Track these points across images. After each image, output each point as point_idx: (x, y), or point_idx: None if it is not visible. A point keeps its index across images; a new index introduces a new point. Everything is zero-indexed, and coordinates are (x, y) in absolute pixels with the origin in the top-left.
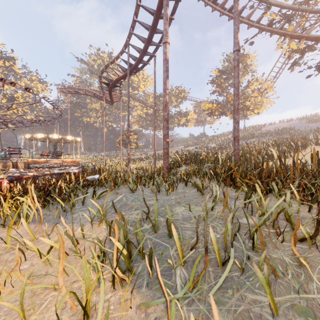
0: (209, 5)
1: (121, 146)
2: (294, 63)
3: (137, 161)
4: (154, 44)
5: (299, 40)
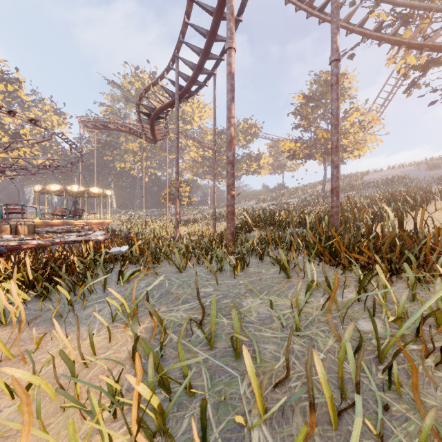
0: (291, 2)
1: (168, 202)
2: (412, 84)
3: (190, 222)
4: (214, 57)
5: (421, 50)
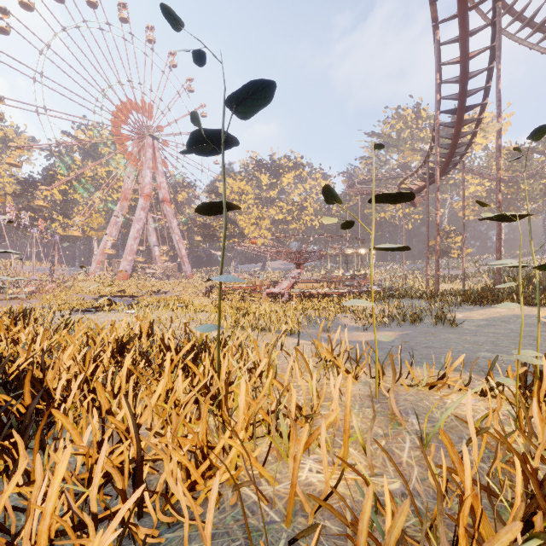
0: None
1: (433, 256)
2: None
3: (457, 279)
4: (458, 154)
5: None
